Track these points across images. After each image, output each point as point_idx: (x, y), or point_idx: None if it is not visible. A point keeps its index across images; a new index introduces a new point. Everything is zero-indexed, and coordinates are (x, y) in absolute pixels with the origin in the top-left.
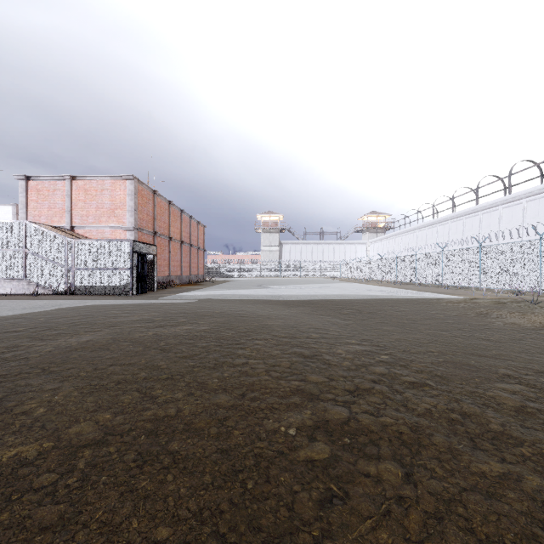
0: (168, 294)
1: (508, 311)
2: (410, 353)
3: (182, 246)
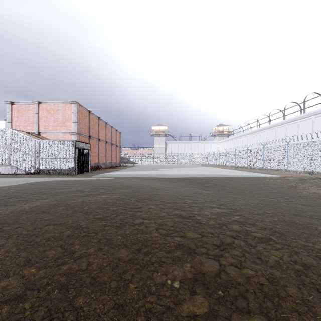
0: (97, 174)
1: (309, 184)
2: (253, 214)
3: (106, 145)
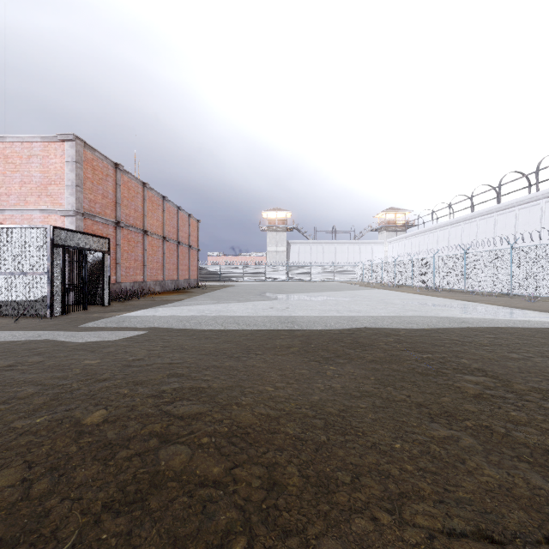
0: (115, 313)
1: None
2: None
3: (165, 244)
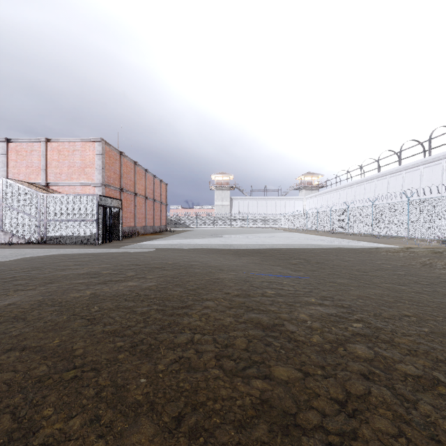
0: (131, 243)
1: None
2: (383, 318)
3: (146, 201)
